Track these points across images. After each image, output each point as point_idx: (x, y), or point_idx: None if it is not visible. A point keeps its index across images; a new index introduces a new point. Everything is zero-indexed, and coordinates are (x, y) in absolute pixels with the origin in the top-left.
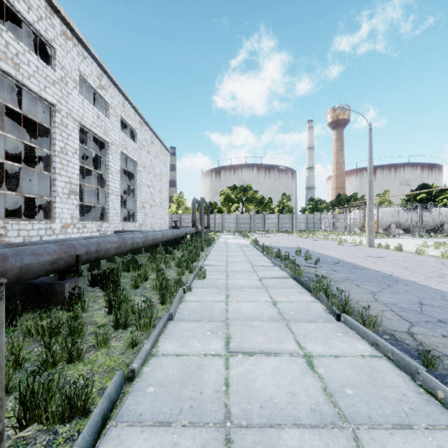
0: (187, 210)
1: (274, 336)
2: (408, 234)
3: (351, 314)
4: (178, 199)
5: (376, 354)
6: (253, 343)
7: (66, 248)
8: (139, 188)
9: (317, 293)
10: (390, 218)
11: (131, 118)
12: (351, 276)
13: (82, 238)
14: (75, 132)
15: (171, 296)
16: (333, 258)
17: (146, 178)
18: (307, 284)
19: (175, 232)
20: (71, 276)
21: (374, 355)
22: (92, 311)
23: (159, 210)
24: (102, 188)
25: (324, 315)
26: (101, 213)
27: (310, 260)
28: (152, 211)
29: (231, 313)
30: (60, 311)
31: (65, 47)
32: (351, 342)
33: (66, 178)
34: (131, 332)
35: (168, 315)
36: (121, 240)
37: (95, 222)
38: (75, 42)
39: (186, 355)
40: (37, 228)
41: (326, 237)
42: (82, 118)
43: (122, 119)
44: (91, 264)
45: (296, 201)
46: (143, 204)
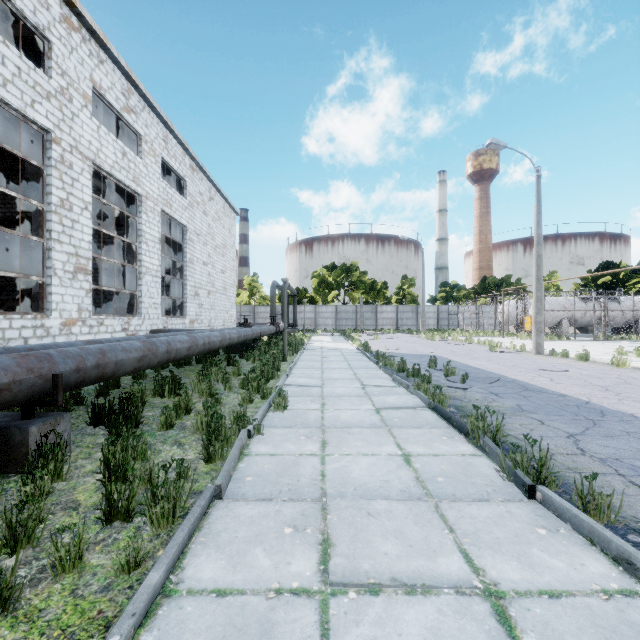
0: (264, 299)
1: (415, 538)
2: (586, 334)
3: (551, 484)
4: (250, 284)
5: (634, 588)
6: (376, 558)
7: (34, 361)
8: (190, 266)
9: (479, 439)
10: (561, 311)
11: (177, 160)
12: (525, 403)
13: (81, 342)
14: (85, 176)
15: (226, 445)
16: (487, 373)
17: (201, 252)
18: (459, 421)
19: (243, 331)
20: (55, 409)
21: (629, 590)
22: (78, 478)
23: (222, 299)
24: (131, 265)
25: (501, 485)
26: (130, 304)
27: (453, 375)
28: (210, 300)
29: (331, 480)
30: (19, 477)
31: (68, 41)
32: (570, 554)
33: (70, 248)
34: (128, 541)
35: (212, 489)
36: (147, 346)
37: (119, 317)
38: (85, 35)
39: (238, 594)
40: (19, 326)
41: (469, 339)
42: (98, 155)
43: (163, 160)
44: (102, 385)
45: (423, 287)
46: (196, 289)
